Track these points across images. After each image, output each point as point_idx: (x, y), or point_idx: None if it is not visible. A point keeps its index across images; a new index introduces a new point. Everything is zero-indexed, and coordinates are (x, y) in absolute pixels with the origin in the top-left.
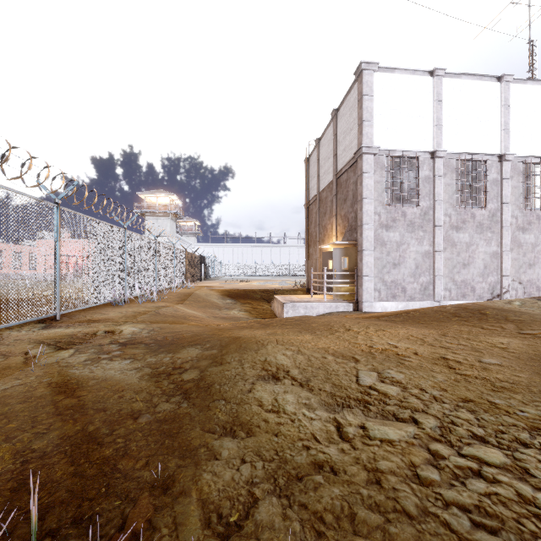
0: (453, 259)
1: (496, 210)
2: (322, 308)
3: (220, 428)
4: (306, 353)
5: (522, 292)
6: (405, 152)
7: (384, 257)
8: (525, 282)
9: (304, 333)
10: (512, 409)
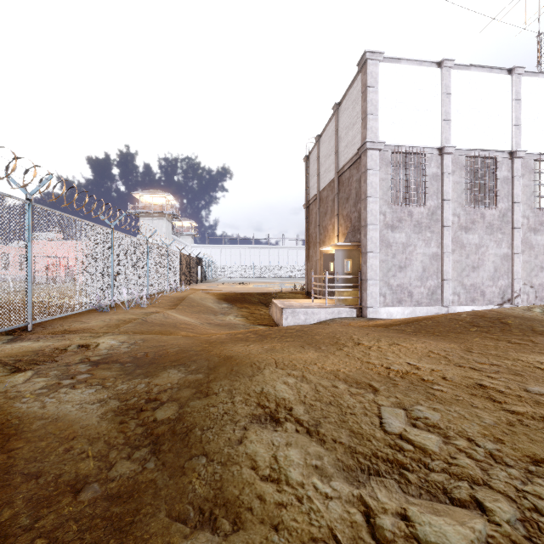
0: (462, 261)
1: (507, 209)
2: (324, 313)
3: (194, 513)
4: (312, 381)
5: (534, 297)
6: (411, 148)
7: (389, 259)
8: (537, 286)
9: (308, 349)
10: None
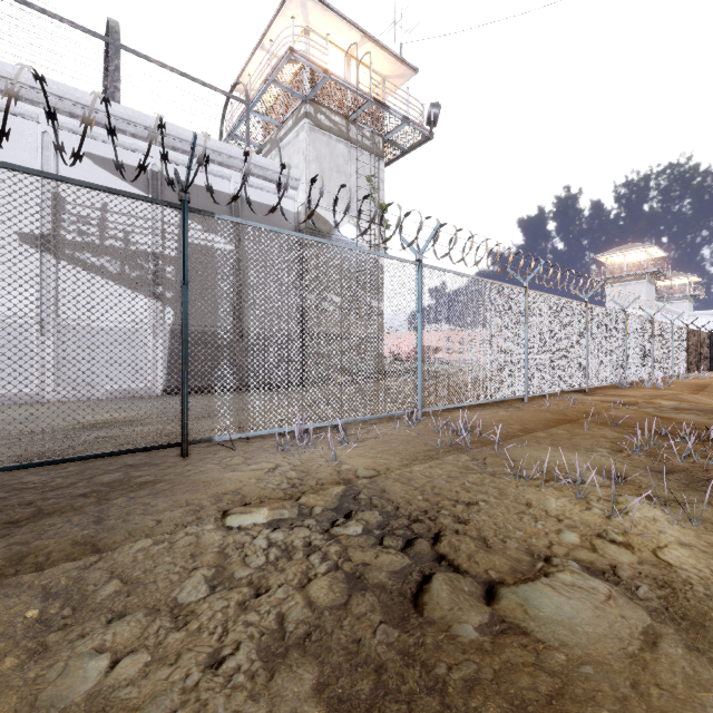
0: None
1: None
2: None
3: None
4: None
5: None
6: None
7: None
8: None
9: None
10: None
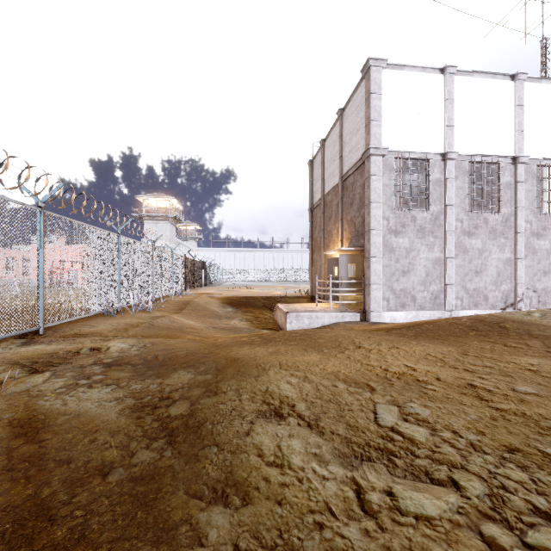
0: (465, 266)
1: (510, 214)
2: (327, 318)
3: (209, 492)
4: (314, 381)
5: (537, 301)
6: (415, 154)
7: (392, 264)
8: (539, 291)
9: (310, 352)
10: None
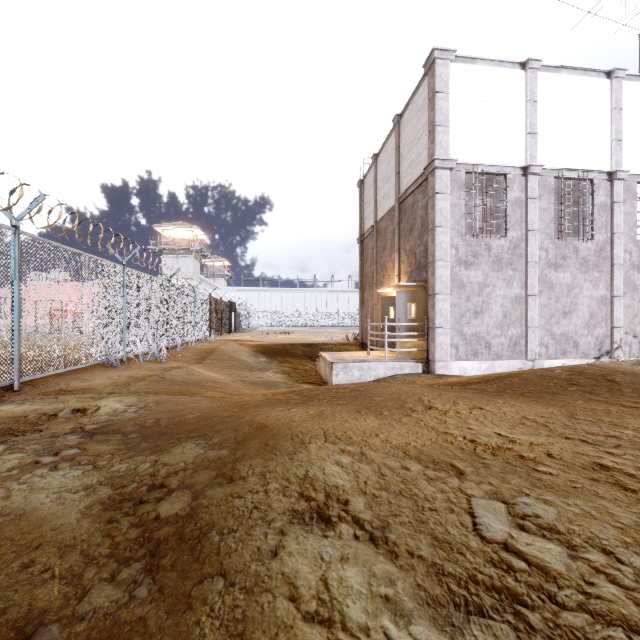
0: (551, 305)
1: (605, 242)
2: (382, 369)
3: None
4: (374, 460)
5: (638, 349)
6: (489, 167)
7: (462, 303)
8: None
9: (365, 414)
10: None
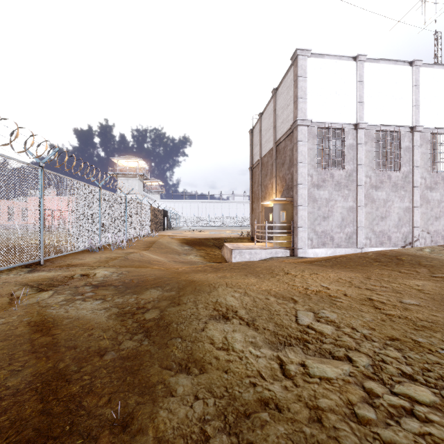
0: (373, 213)
1: (408, 172)
2: (264, 253)
3: (176, 365)
4: (251, 295)
5: (430, 241)
6: (333, 124)
7: (315, 211)
8: (432, 232)
9: (250, 276)
10: (434, 347)
